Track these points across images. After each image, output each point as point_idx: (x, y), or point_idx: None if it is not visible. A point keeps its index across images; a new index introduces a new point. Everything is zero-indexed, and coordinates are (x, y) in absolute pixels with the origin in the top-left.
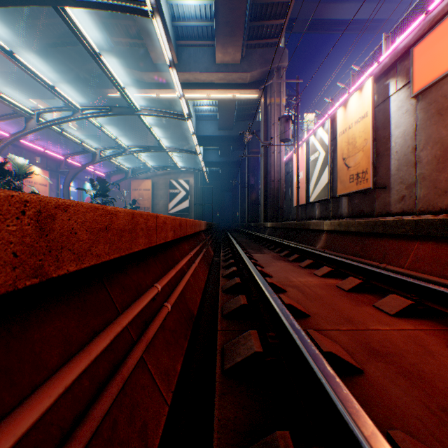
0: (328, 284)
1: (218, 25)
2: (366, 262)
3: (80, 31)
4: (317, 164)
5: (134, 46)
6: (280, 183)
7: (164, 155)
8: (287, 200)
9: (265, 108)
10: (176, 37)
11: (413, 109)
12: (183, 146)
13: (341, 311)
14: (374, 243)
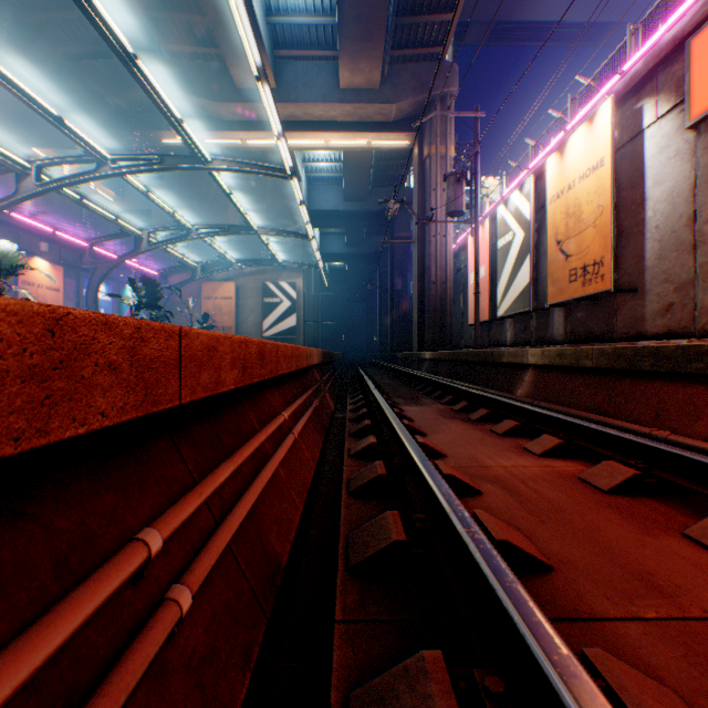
0: (562, 474)
1: (342, 21)
2: (623, 427)
3: (98, 12)
4: (510, 252)
5: (205, 59)
6: (446, 287)
7: (256, 242)
8: (457, 315)
9: (421, 163)
10: (274, 44)
11: (689, 149)
12: (286, 227)
13: (621, 553)
14: (635, 390)
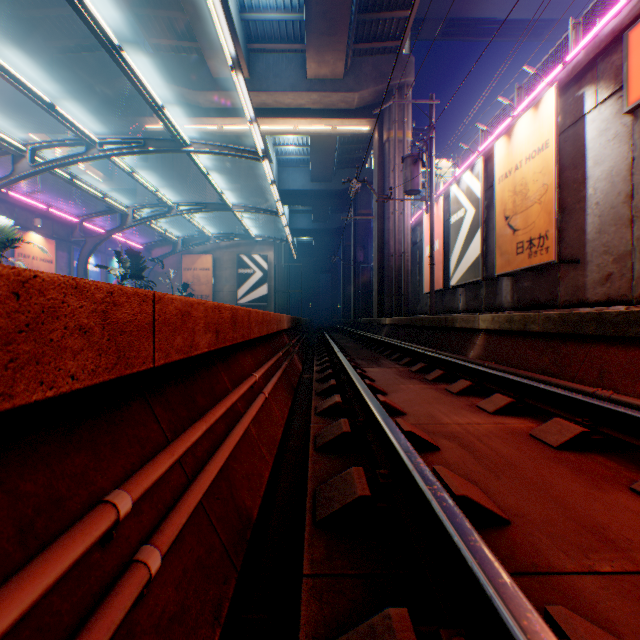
0: (513, 431)
1: (309, 17)
2: (569, 386)
3: (86, 7)
4: (462, 227)
5: (184, 52)
6: (403, 259)
7: (231, 218)
8: (413, 284)
9: (381, 147)
10: (247, 38)
11: (627, 132)
12: (258, 205)
13: (573, 507)
14: (579, 353)
